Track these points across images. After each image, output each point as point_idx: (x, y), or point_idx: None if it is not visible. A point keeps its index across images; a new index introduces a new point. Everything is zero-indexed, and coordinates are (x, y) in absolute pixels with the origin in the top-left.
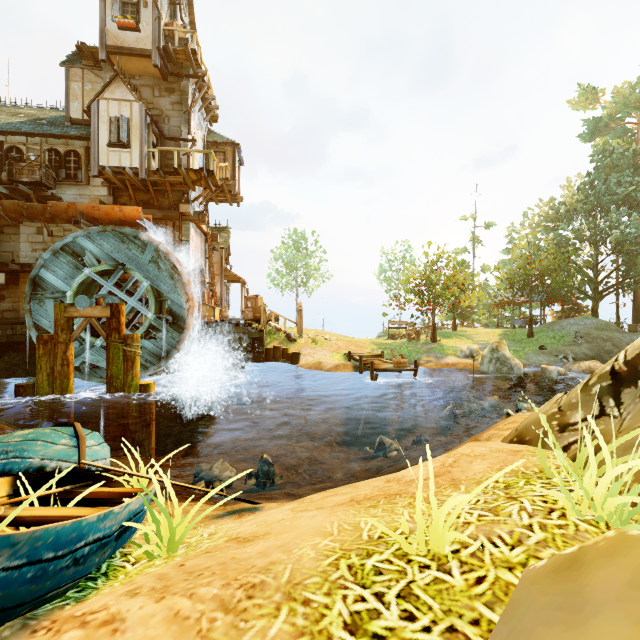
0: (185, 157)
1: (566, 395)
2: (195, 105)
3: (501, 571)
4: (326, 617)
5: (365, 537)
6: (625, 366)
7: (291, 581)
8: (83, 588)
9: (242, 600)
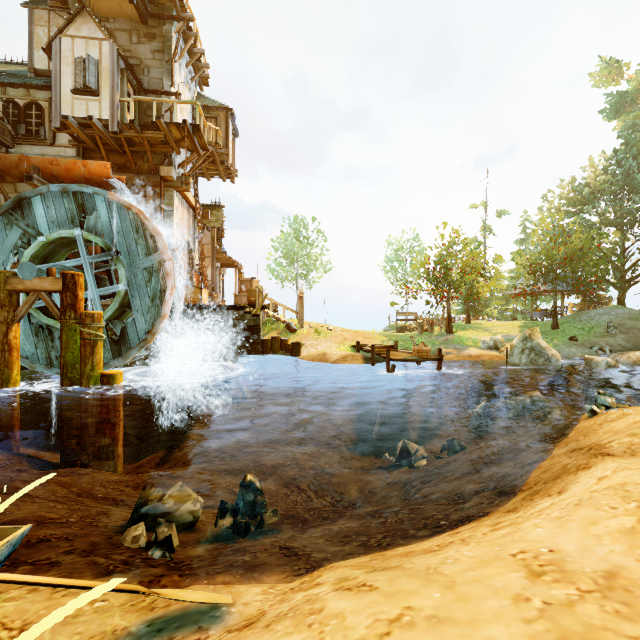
0: (168, 114)
1: None
2: (181, 58)
3: None
4: None
5: None
6: None
7: None
8: None
9: None
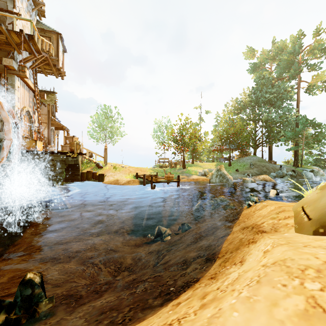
0: (11, 26)
1: None
2: None
3: None
4: None
5: None
6: None
7: None
8: None
9: None
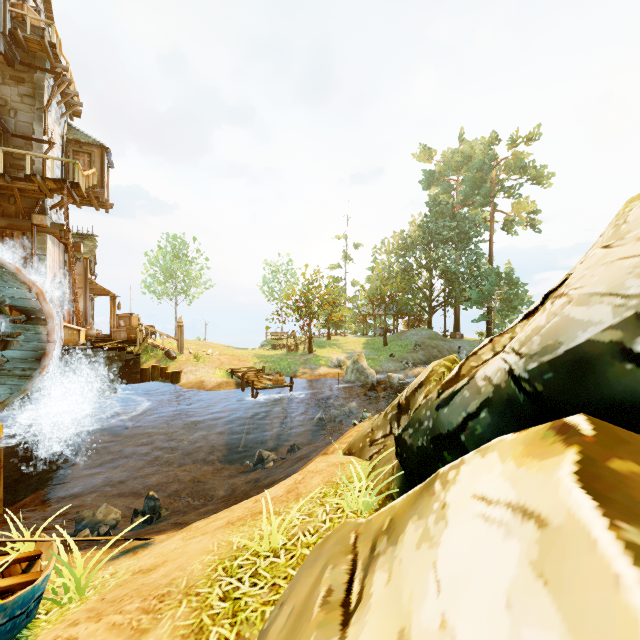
0: (39, 159)
1: (377, 418)
2: (52, 100)
3: (304, 549)
4: (210, 598)
5: (235, 548)
6: (405, 400)
7: (188, 586)
8: (16, 638)
9: (157, 604)
